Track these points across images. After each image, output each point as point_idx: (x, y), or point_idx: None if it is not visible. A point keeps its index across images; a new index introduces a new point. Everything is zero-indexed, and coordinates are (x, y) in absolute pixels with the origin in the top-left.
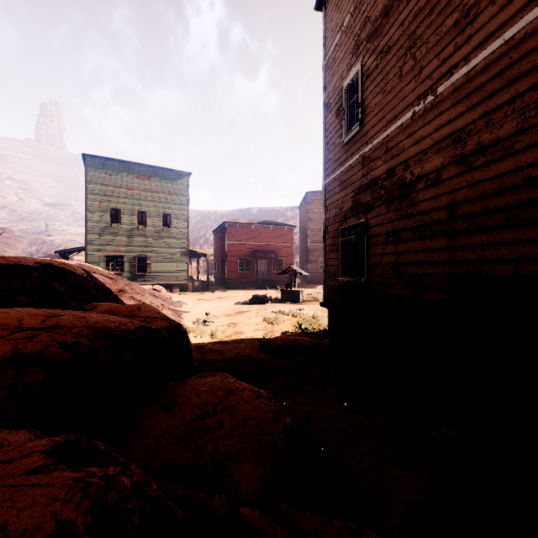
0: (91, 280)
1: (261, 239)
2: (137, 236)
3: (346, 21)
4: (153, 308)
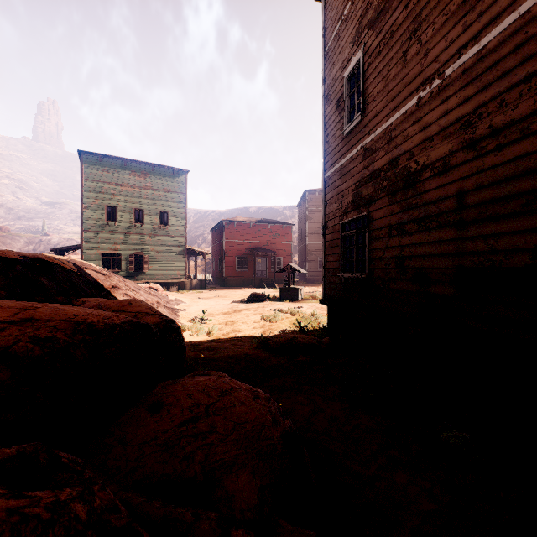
0: (81, 275)
1: (259, 237)
2: (134, 234)
3: (347, 9)
4: (145, 304)
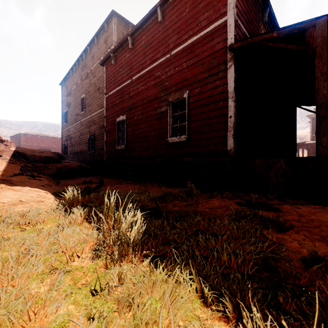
0: None
1: (43, 143)
2: None
3: (65, 97)
4: None
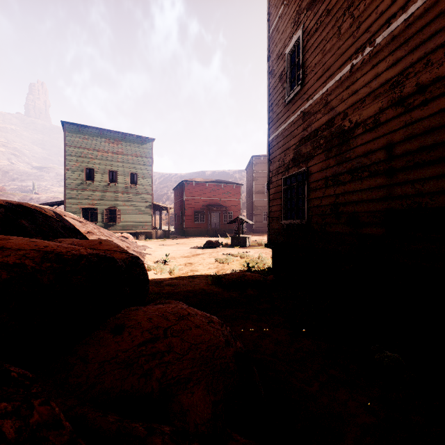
0: (60, 221)
1: (213, 195)
2: (108, 192)
3: None
4: (113, 243)
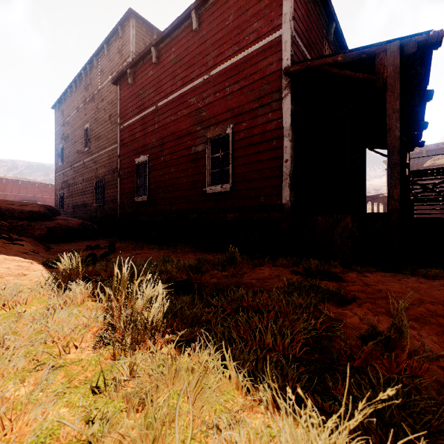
0: None
1: (27, 192)
2: None
3: (60, 126)
4: None
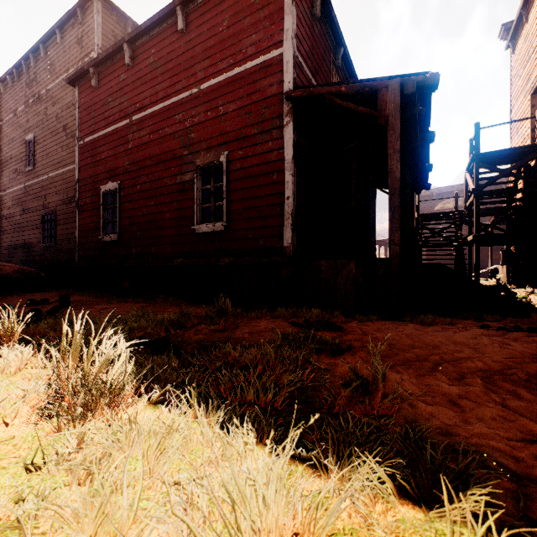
0: None
1: None
2: None
3: None
4: None
